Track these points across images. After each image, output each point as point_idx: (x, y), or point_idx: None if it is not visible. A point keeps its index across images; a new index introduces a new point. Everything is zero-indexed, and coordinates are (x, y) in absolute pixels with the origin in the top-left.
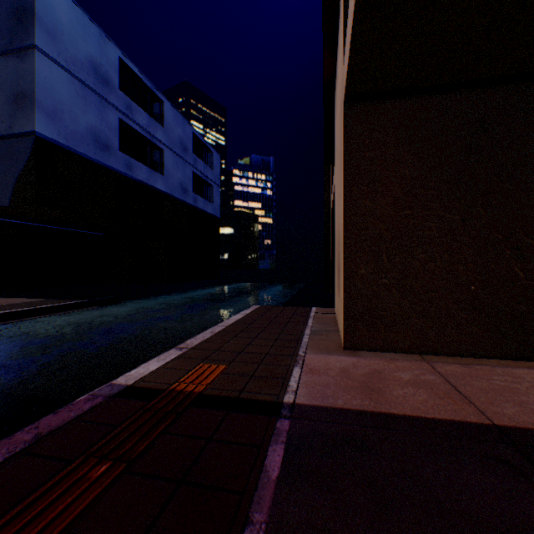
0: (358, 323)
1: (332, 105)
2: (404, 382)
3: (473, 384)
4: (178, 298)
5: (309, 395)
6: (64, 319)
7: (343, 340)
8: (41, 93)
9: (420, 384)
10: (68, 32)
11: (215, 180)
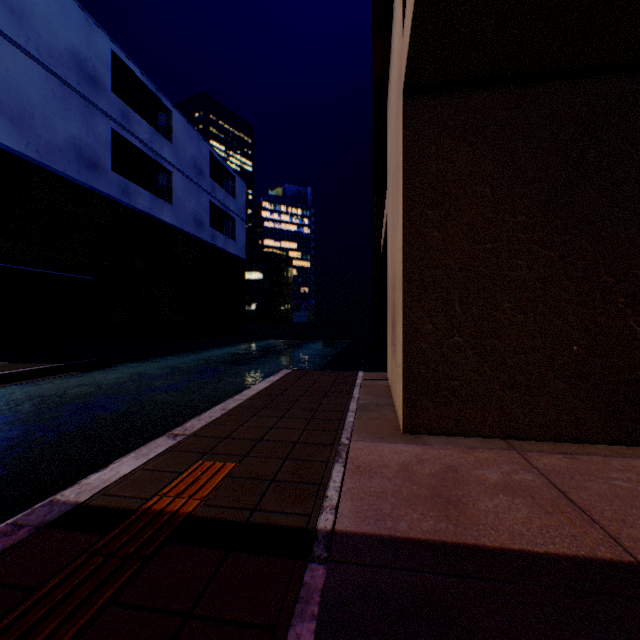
0: (422, 397)
1: (384, 114)
2: (492, 486)
3: (588, 487)
4: (189, 360)
5: (357, 515)
6: (26, 390)
7: (401, 420)
8: (2, 90)
9: (514, 489)
10: (41, 12)
11: (239, 213)
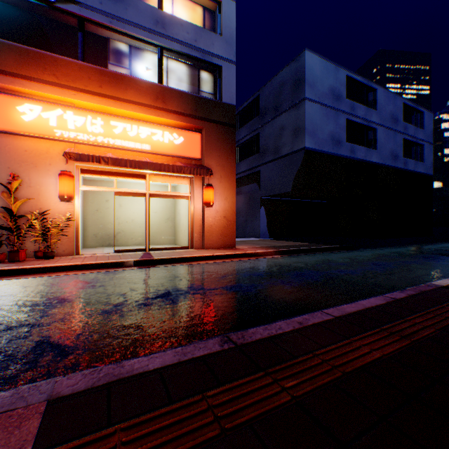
0: None
1: None
2: None
3: None
4: (402, 250)
5: None
6: (335, 255)
7: None
8: (307, 124)
9: None
10: (318, 79)
11: (426, 139)
